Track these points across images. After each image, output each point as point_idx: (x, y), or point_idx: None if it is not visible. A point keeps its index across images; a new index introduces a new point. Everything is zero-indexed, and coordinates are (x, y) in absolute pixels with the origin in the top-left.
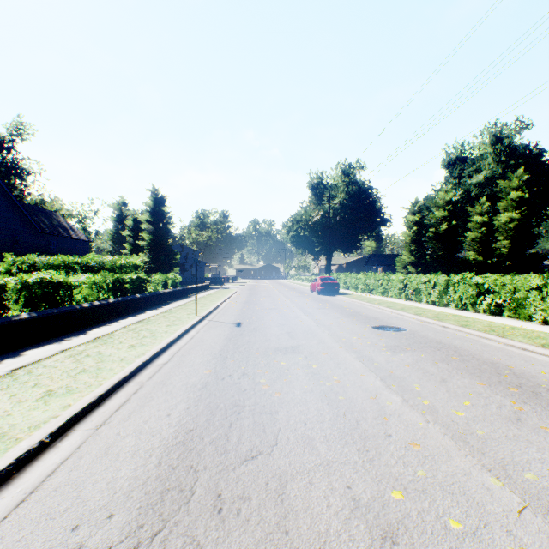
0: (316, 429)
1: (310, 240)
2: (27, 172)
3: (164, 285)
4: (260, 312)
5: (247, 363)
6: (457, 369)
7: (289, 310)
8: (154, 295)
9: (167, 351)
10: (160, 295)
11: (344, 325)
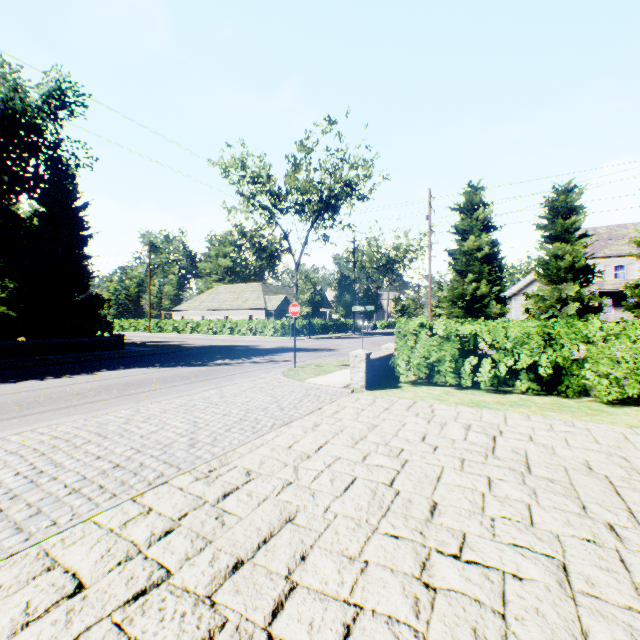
0: None
1: None
2: None
3: None
4: None
5: None
6: None
7: None
8: None
9: None
10: None
11: None
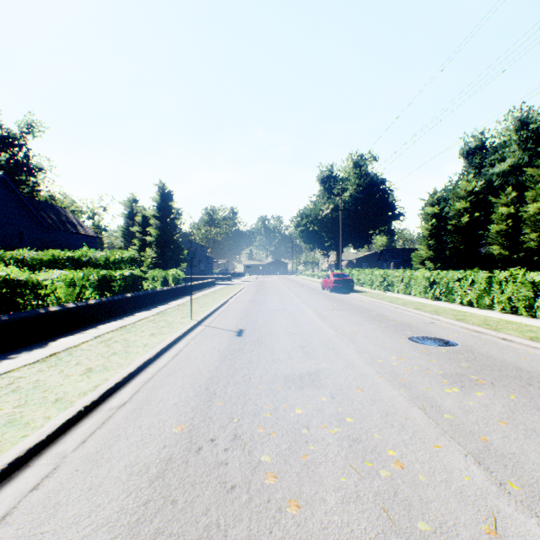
0: None
1: (319, 235)
2: (38, 169)
3: (163, 282)
4: (267, 315)
5: (243, 408)
6: None
7: (300, 311)
8: (150, 294)
9: (135, 378)
10: (157, 293)
11: (372, 335)
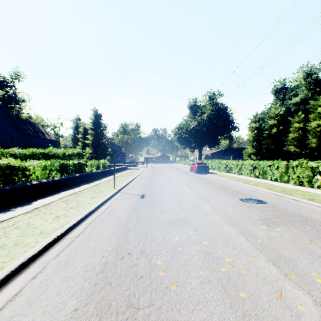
0: None
1: (188, 139)
2: (21, 100)
3: (97, 167)
4: (158, 186)
5: (146, 237)
6: None
7: (177, 184)
8: (89, 174)
9: (84, 221)
10: (94, 174)
11: (219, 198)
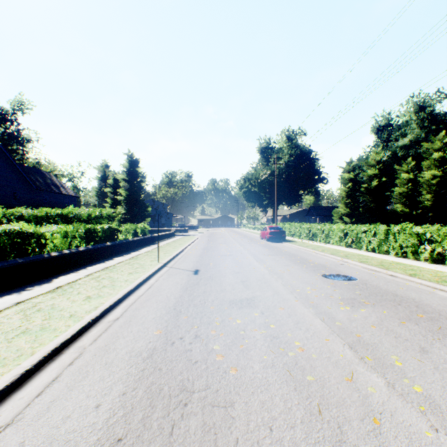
0: (287, 442)
1: (259, 195)
2: (27, 140)
3: (134, 233)
4: (216, 259)
5: (201, 320)
6: (431, 332)
7: (243, 256)
8: (124, 243)
9: (122, 303)
10: (130, 242)
11: (295, 273)
